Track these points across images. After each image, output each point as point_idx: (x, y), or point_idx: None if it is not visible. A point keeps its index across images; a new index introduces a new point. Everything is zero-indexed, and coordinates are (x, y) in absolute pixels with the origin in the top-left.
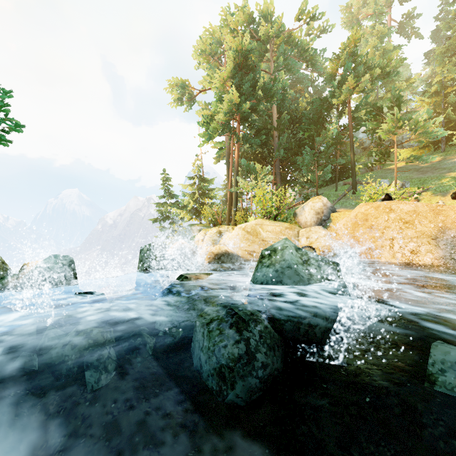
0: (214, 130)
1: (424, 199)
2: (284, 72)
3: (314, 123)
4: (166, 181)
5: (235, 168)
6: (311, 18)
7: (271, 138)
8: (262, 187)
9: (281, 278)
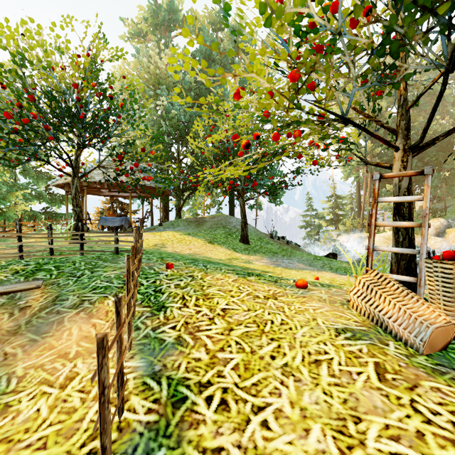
0: (352, 167)
1: None
2: (412, 109)
3: (442, 150)
4: (309, 200)
5: (368, 191)
6: None
7: None
8: None
9: None
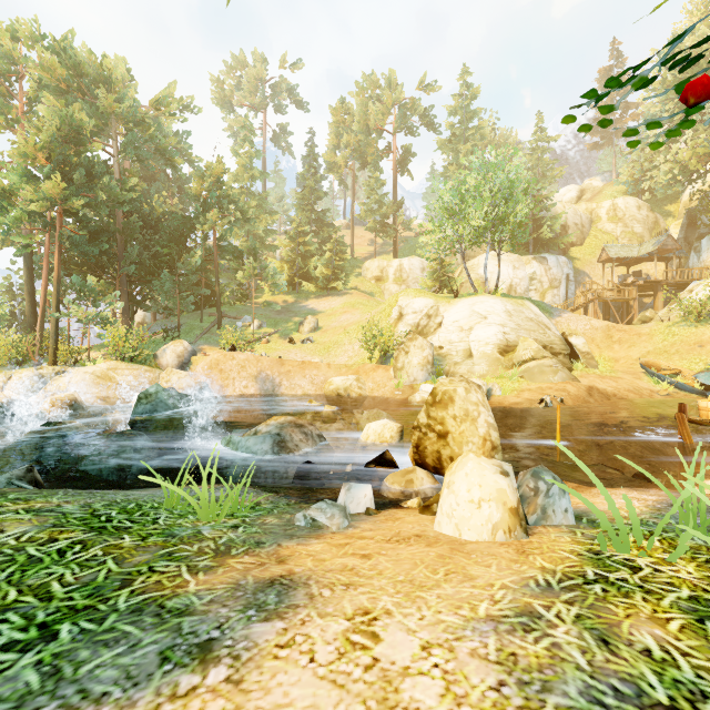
0: (16, 219)
1: (273, 341)
2: (134, 160)
3: (176, 241)
4: None
5: (55, 280)
6: (172, 115)
7: (114, 244)
8: (116, 326)
9: (157, 409)
